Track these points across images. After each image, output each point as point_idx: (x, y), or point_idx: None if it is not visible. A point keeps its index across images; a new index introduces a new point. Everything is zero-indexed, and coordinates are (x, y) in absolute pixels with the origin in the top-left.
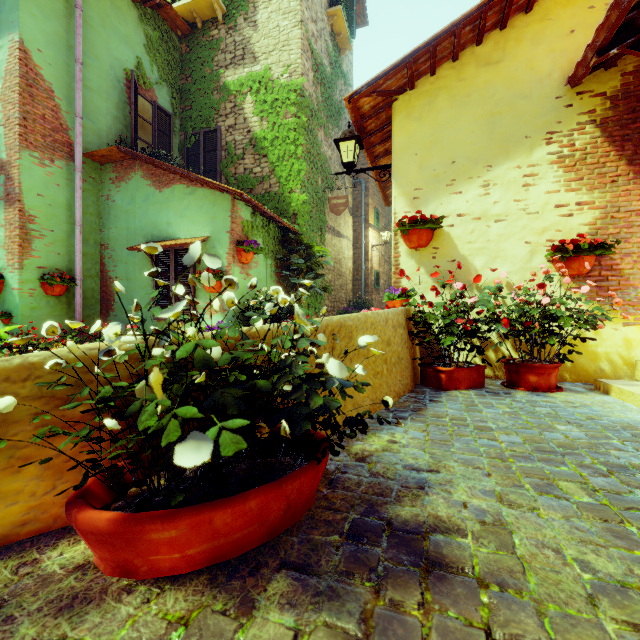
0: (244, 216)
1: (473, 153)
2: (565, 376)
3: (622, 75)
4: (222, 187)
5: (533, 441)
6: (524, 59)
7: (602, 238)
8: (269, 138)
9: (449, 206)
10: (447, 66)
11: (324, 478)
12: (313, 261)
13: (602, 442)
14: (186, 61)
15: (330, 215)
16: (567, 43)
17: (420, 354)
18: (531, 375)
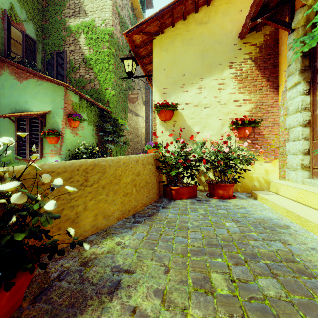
0: (73, 100)
1: (194, 70)
2: (238, 189)
3: (264, 35)
4: (56, 81)
5: (208, 236)
6: (219, 23)
7: (255, 118)
8: (94, 59)
9: (182, 98)
10: (181, 23)
11: (38, 289)
12: (118, 127)
13: (246, 234)
14: (45, 11)
15: (131, 104)
16: (239, 16)
17: (167, 178)
18: (220, 190)
